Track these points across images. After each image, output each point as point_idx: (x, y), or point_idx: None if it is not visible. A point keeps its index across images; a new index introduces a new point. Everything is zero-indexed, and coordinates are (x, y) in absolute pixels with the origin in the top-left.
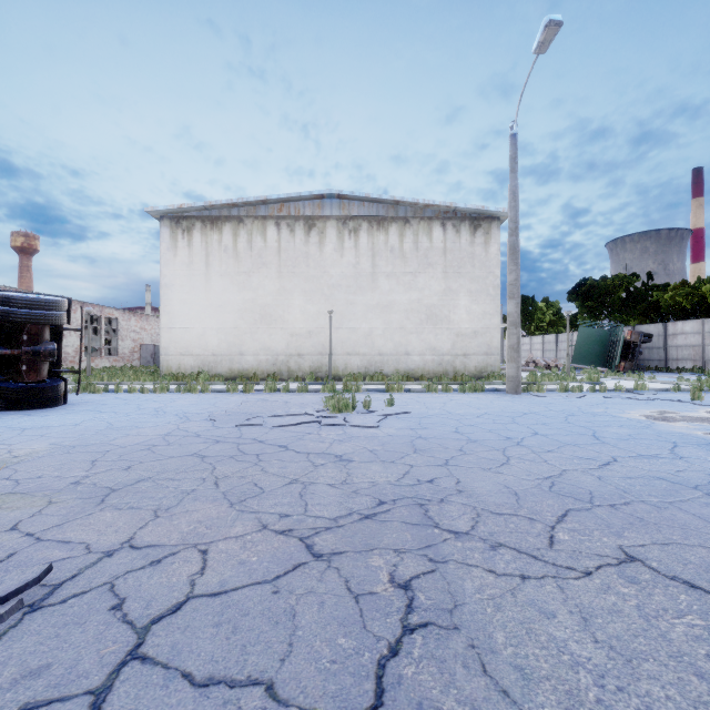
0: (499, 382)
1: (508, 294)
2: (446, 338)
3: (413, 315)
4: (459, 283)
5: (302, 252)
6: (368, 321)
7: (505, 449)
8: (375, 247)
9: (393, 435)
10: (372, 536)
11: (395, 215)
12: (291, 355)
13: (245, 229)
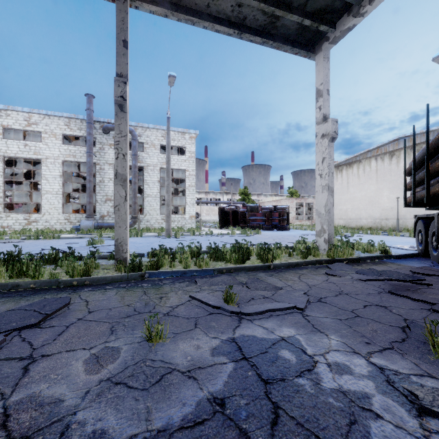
0: None
1: None
2: None
3: None
4: None
5: (387, 169)
6: None
7: None
8: None
9: None
10: (274, 238)
11: None
12: (382, 219)
13: (362, 164)
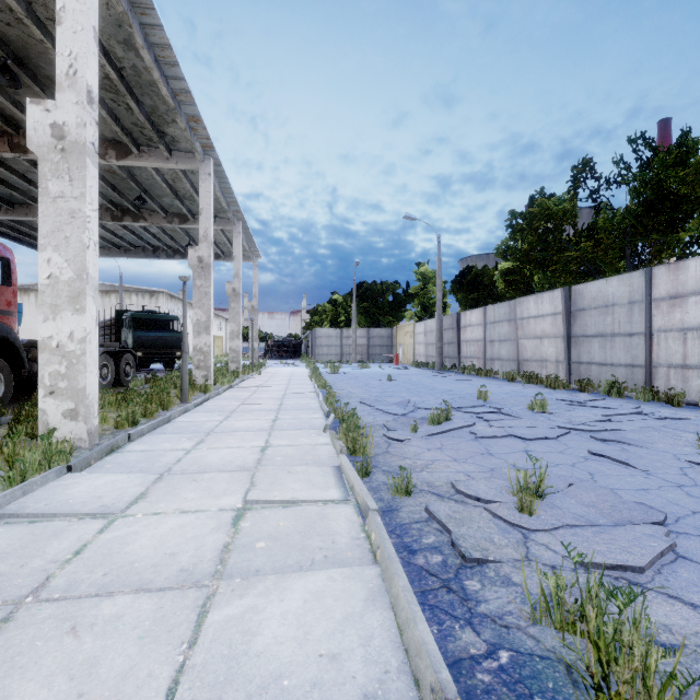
0: None
1: None
2: None
3: None
4: None
5: None
6: None
7: None
8: (105, 304)
9: None
10: None
11: (114, 290)
12: None
13: None
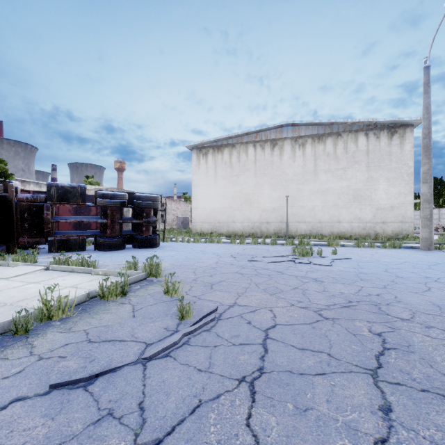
0: (413, 242)
1: (422, 180)
2: (368, 211)
3: (343, 196)
4: (379, 173)
5: (269, 161)
6: (312, 201)
7: (426, 283)
8: (316, 154)
9: (343, 270)
10: (351, 314)
11: (330, 132)
12: (262, 223)
13: (236, 150)
